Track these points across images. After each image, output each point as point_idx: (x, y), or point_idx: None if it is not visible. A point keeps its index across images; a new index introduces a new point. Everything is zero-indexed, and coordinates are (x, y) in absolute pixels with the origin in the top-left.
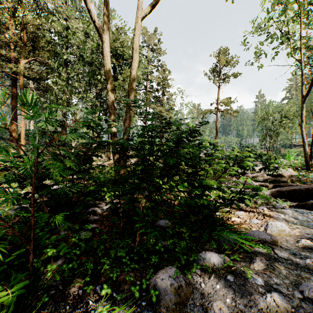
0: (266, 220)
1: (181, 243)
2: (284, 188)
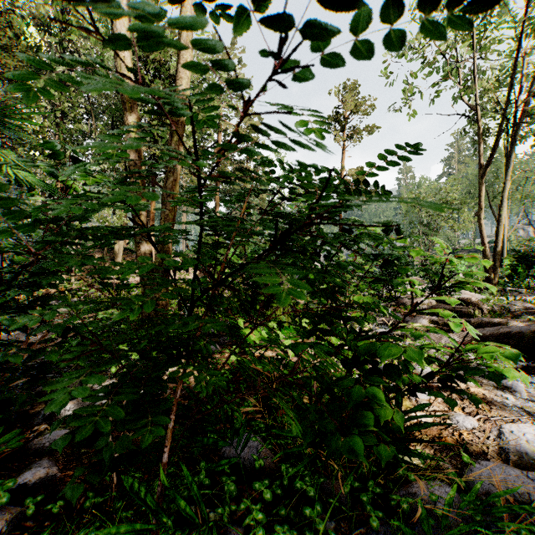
0: (485, 414)
1: None
2: (488, 329)
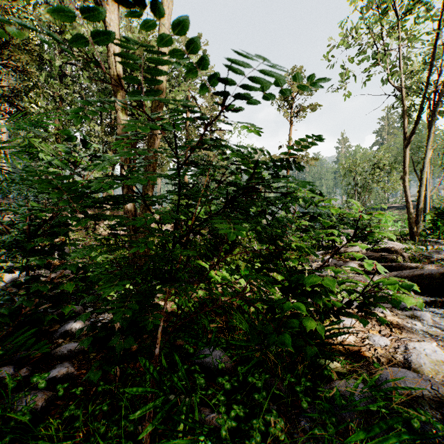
0: (396, 336)
1: (252, 423)
2: (405, 271)
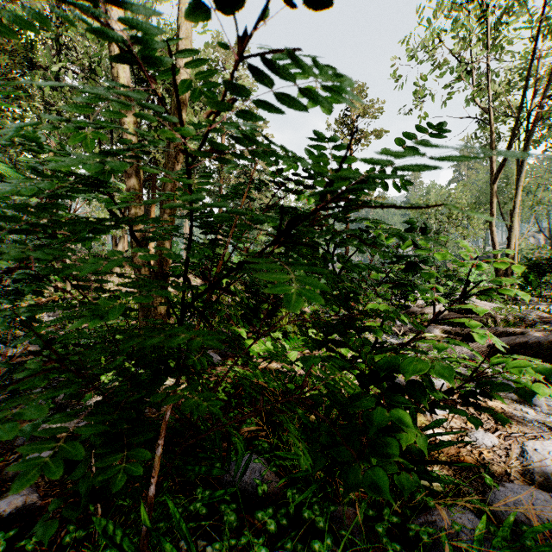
0: (505, 430)
1: None
2: (503, 339)
